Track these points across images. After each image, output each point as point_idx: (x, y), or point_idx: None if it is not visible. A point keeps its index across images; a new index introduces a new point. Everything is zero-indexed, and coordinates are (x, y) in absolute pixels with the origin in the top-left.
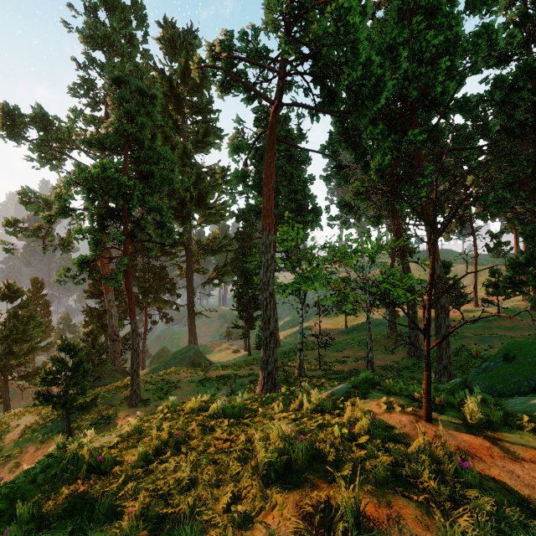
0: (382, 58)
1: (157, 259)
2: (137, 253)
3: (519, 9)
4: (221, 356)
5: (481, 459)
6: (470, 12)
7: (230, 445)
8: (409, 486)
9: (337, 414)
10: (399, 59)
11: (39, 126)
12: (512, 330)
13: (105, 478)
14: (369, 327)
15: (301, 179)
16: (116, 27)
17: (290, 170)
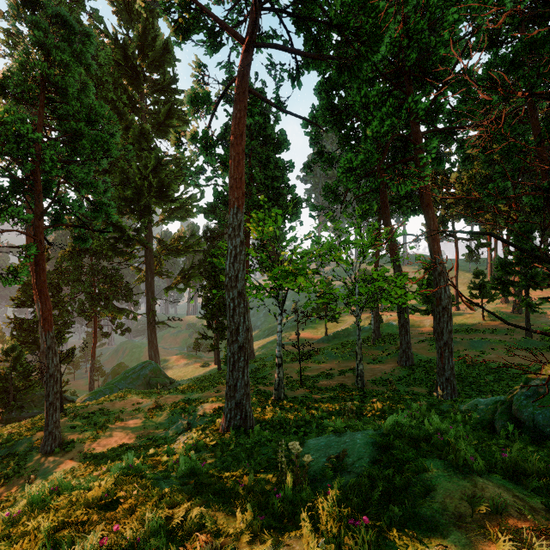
0: None
1: (108, 259)
2: (83, 252)
3: None
4: (188, 371)
5: None
6: None
7: None
8: None
9: None
10: None
11: None
12: (500, 333)
13: None
14: (359, 335)
15: (279, 165)
16: None
17: (266, 153)
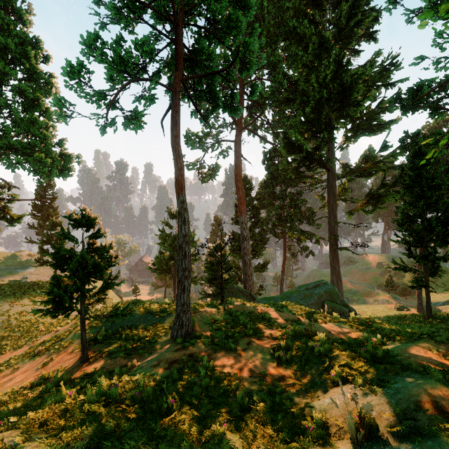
0: None
1: (293, 184)
2: (274, 180)
3: None
4: (376, 309)
5: None
6: None
7: None
8: None
9: None
10: None
11: None
12: None
13: None
14: None
15: None
16: None
17: None
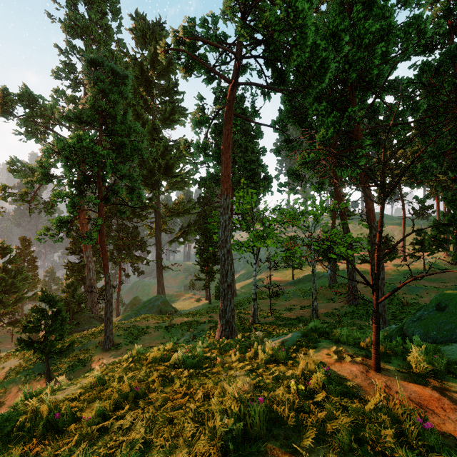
0: (326, 43)
1: (129, 220)
2: (112, 215)
3: (443, 4)
4: (185, 304)
5: (433, 412)
6: (402, 4)
7: (188, 399)
8: (373, 452)
9: (291, 363)
10: (342, 44)
11: (25, 103)
12: (436, 281)
13: (59, 438)
14: (314, 280)
15: (255, 151)
16: (94, 18)
17: (245, 143)
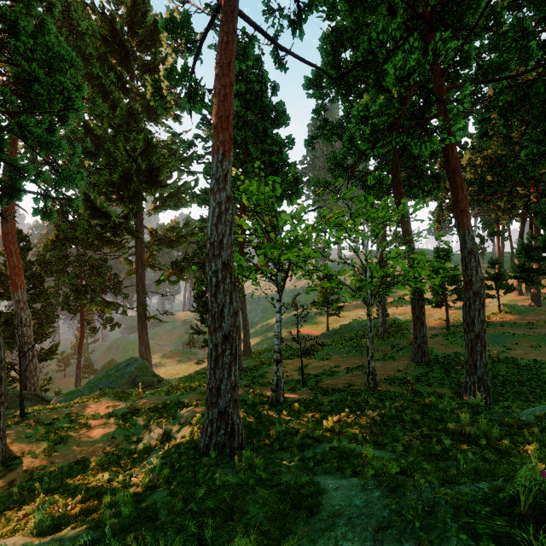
0: None
1: (95, 249)
2: (68, 241)
3: None
4: (181, 368)
5: None
6: None
7: None
8: None
9: None
10: None
11: None
12: (521, 327)
13: None
14: (371, 327)
15: (277, 140)
16: None
17: (262, 125)
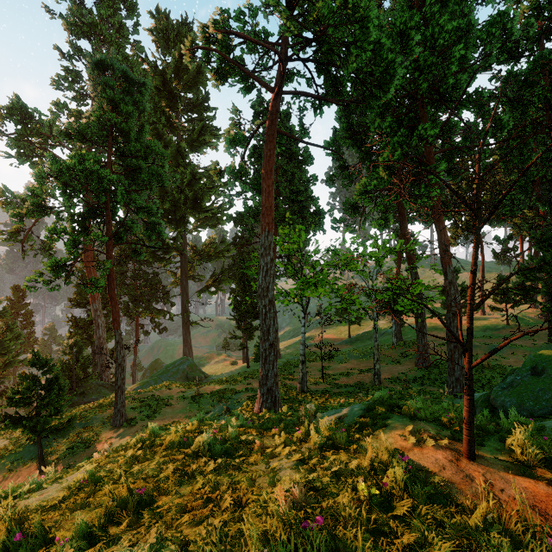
0: (391, 44)
1: (148, 265)
2: (128, 259)
3: (532, 2)
4: (218, 368)
5: None
6: None
7: (213, 506)
8: None
9: (355, 449)
10: (411, 44)
11: (17, 118)
12: (522, 339)
13: None
14: (376, 337)
15: (303, 180)
16: (104, 14)
17: (291, 169)
